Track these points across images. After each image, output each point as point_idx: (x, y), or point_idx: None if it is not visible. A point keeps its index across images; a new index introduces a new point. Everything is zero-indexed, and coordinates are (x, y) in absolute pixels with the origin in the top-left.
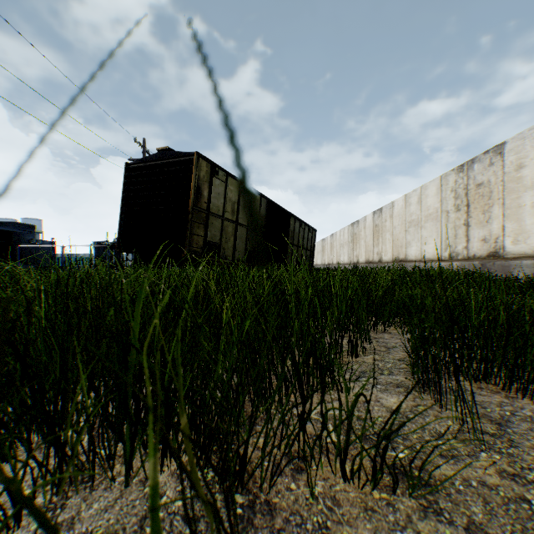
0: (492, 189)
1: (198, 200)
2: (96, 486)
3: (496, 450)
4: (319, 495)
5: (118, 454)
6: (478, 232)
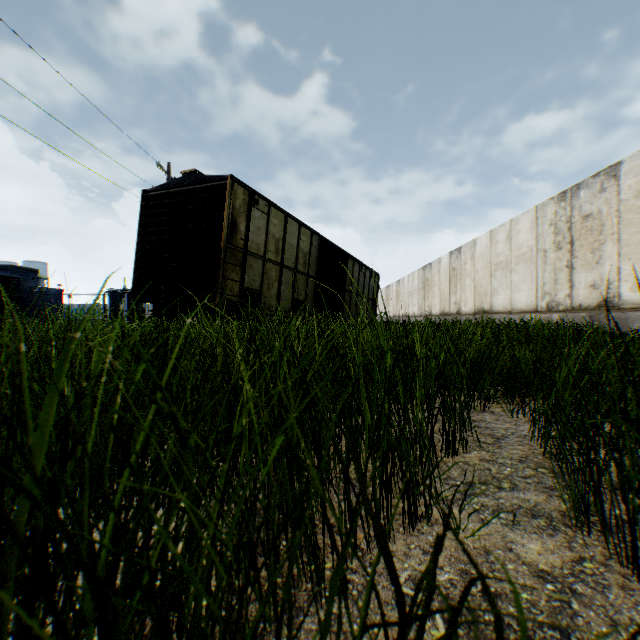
0: (604, 222)
1: (233, 236)
2: None
3: None
4: None
5: None
6: (585, 276)
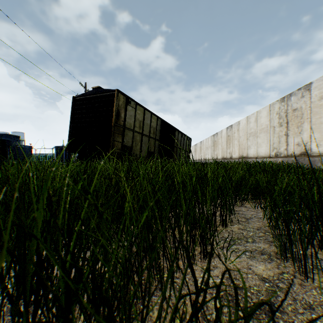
0: (303, 112)
1: (118, 119)
2: None
3: None
4: None
5: None
6: (294, 139)
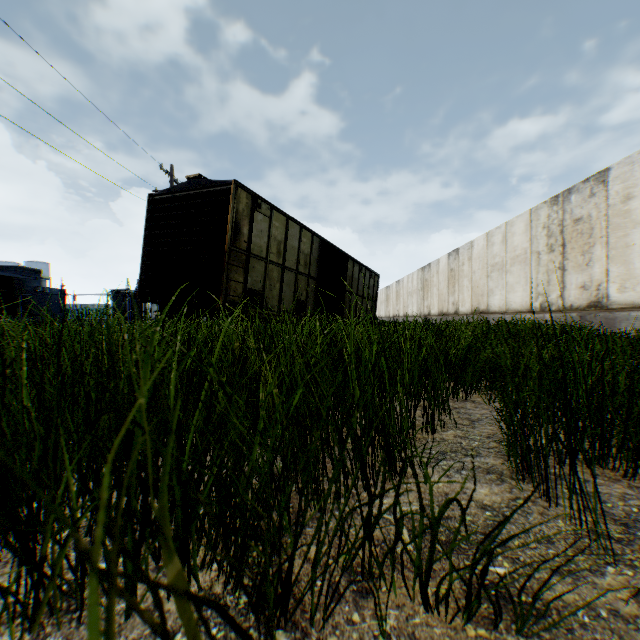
0: (593, 225)
1: (237, 239)
2: (86, 618)
3: (627, 563)
4: (393, 631)
5: (121, 569)
6: (576, 277)
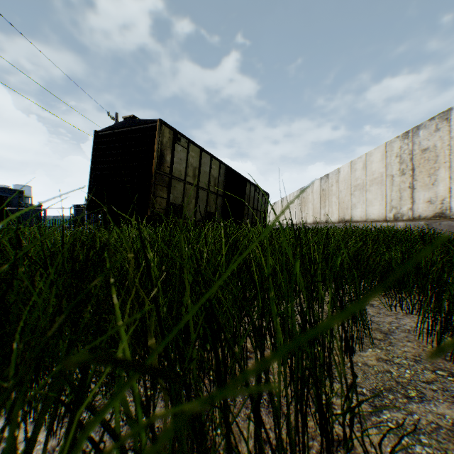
0: (438, 153)
1: (161, 164)
2: None
3: None
4: None
5: None
6: (423, 194)
